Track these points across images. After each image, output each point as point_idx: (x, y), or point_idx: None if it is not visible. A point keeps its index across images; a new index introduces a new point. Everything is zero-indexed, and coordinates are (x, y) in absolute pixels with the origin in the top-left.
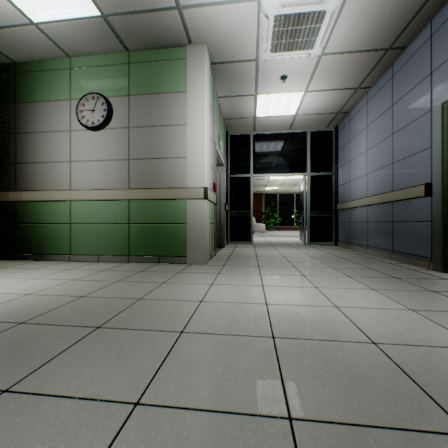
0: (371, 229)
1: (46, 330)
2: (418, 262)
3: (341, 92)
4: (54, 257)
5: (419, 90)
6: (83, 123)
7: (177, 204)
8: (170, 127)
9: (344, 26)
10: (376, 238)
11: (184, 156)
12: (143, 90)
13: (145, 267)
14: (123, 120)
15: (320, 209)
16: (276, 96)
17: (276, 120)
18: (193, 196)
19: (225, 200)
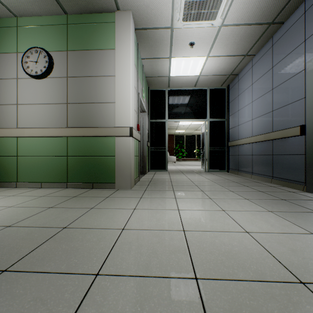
0: (255, 160)
1: None
2: (294, 186)
3: (233, 58)
4: (2, 185)
5: (295, 54)
6: (28, 72)
7: (107, 140)
8: (101, 78)
9: (240, 1)
10: (259, 167)
11: (113, 101)
12: (79, 47)
13: (80, 192)
14: (62, 71)
15: (216, 146)
16: (186, 59)
17: (185, 79)
18: (120, 134)
19: (146, 138)
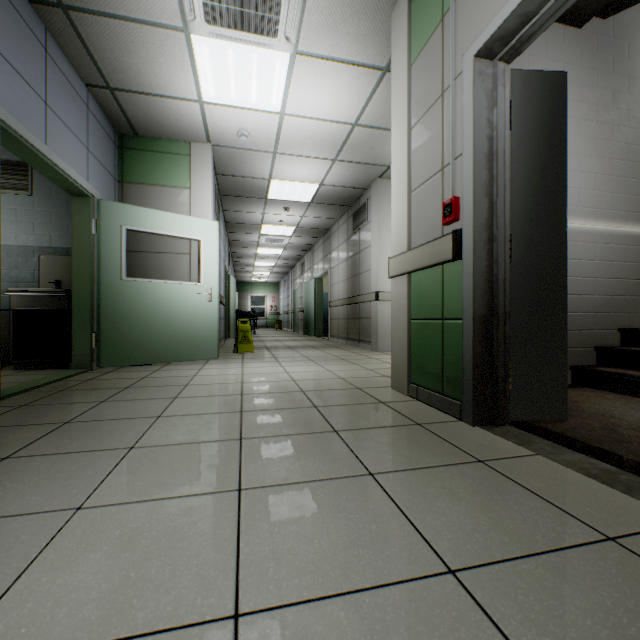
0: None
1: (359, 358)
2: None
3: None
4: None
5: None
6: None
7: None
8: None
9: None
10: None
11: None
12: None
13: None
14: None
15: None
16: None
17: None
18: None
19: None
